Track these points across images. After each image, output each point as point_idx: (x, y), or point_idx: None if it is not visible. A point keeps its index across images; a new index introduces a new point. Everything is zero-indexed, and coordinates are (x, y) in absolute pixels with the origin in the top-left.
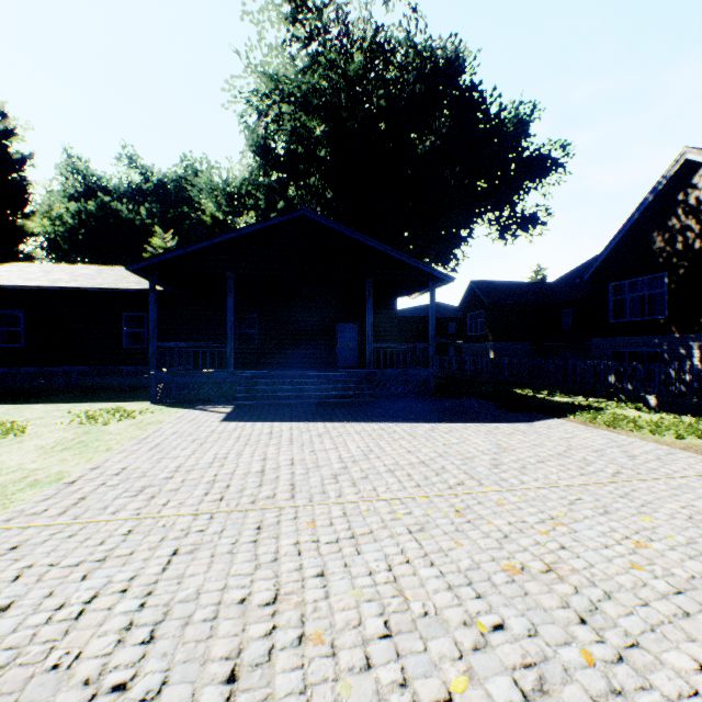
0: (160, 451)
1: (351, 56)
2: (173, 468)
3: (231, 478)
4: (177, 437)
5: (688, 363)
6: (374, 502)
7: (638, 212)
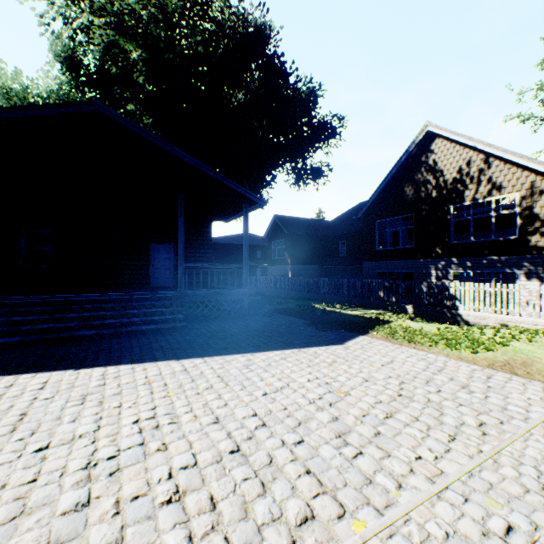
0: None
1: None
2: None
3: None
4: None
5: (428, 280)
6: None
7: (396, 167)
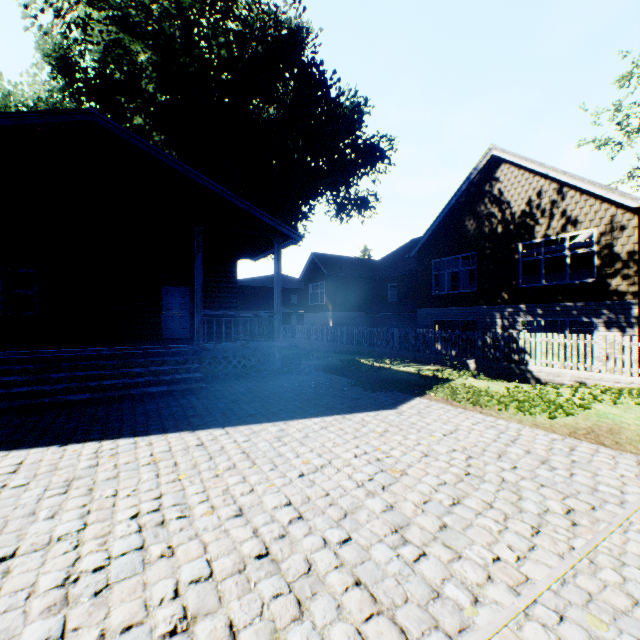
0: None
1: None
2: None
3: None
4: None
5: (493, 330)
6: None
7: (456, 197)
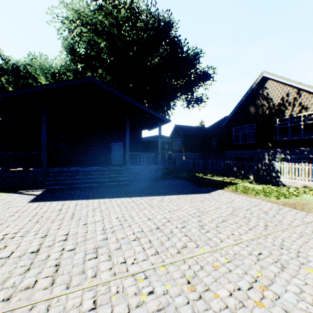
0: None
1: (119, 10)
2: None
3: (3, 264)
4: None
5: (263, 161)
6: (123, 280)
7: (244, 97)
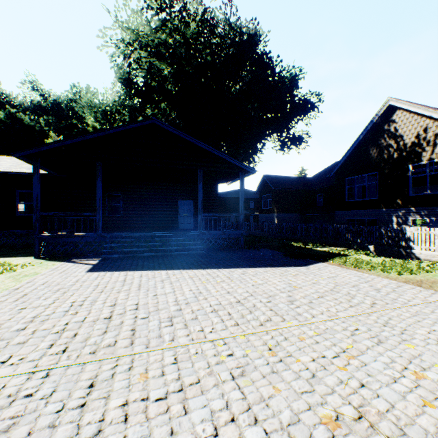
0: (24, 301)
1: (188, 24)
2: (29, 319)
3: (80, 326)
4: (45, 287)
5: (390, 226)
6: (202, 344)
7: (362, 135)
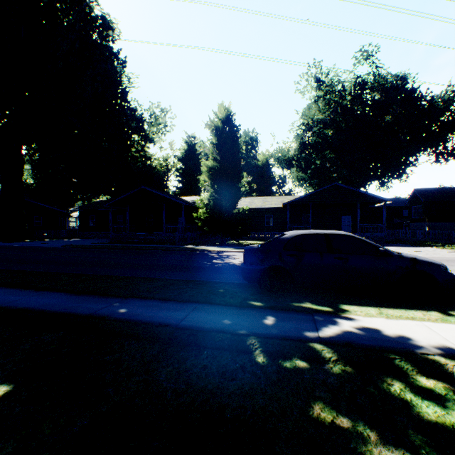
0: None
1: (345, 98)
2: None
3: None
4: None
5: None
6: None
7: None
